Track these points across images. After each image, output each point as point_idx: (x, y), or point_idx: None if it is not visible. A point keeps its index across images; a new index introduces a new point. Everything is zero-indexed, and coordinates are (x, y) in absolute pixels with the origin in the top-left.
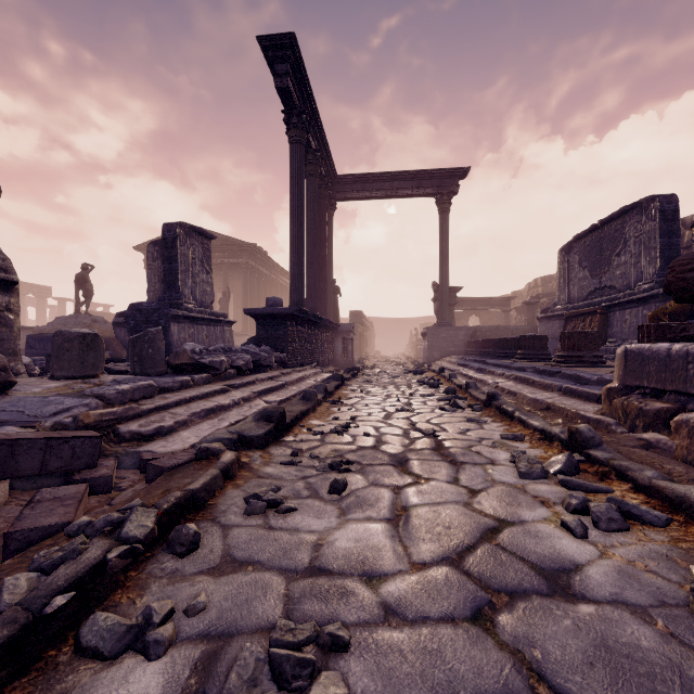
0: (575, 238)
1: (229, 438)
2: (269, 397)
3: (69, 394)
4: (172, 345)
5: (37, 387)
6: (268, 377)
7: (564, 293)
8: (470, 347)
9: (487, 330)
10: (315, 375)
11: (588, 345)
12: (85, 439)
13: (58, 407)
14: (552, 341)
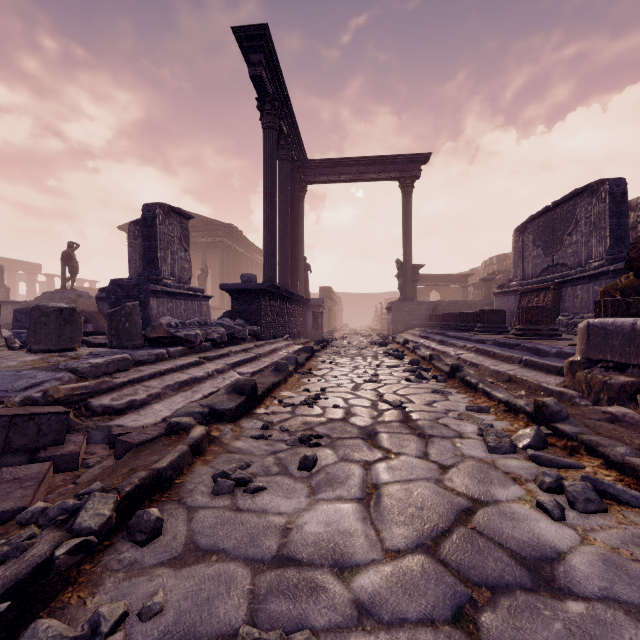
0: (529, 218)
1: (200, 412)
2: (242, 369)
3: (44, 367)
4: (152, 318)
5: (13, 361)
6: (242, 350)
7: (519, 270)
8: (431, 320)
9: (447, 304)
10: (286, 347)
11: (545, 319)
12: (51, 416)
13: (29, 381)
14: (508, 314)
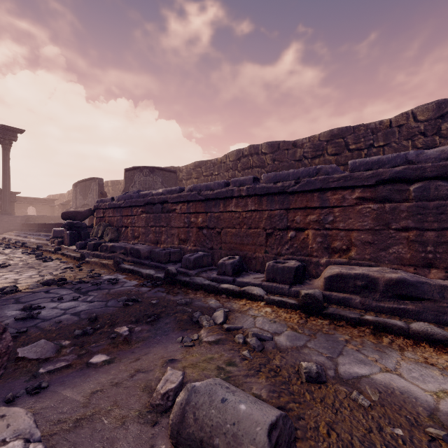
0: (78, 182)
1: None
2: None
3: None
4: None
5: None
6: None
7: (75, 203)
8: (24, 227)
9: (37, 217)
10: None
11: None
12: None
13: None
14: None
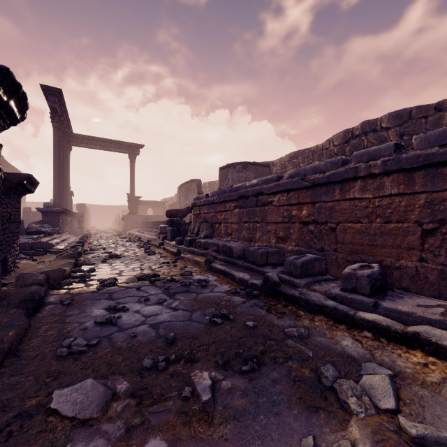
0: (181, 184)
1: (75, 245)
2: (65, 242)
3: None
4: None
5: None
6: (58, 237)
7: (179, 204)
8: (143, 224)
9: (152, 217)
10: (71, 237)
11: None
12: (51, 243)
13: (26, 240)
14: None
